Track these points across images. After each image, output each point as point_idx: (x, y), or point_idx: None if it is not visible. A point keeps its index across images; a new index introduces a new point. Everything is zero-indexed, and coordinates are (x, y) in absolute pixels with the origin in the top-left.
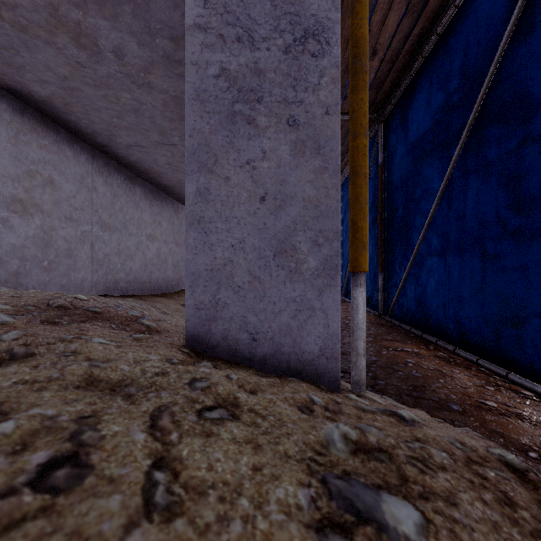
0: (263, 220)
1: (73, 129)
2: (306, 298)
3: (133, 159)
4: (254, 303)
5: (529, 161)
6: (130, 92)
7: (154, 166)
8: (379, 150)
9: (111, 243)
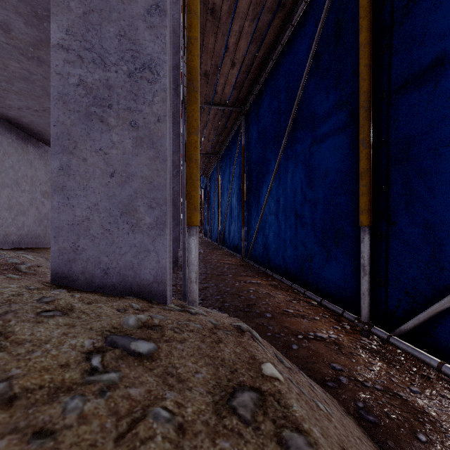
0: (112, 190)
1: None
2: (144, 244)
3: (25, 120)
4: (105, 248)
5: (315, 155)
6: (19, 62)
7: (48, 129)
8: (242, 135)
9: (0, 199)
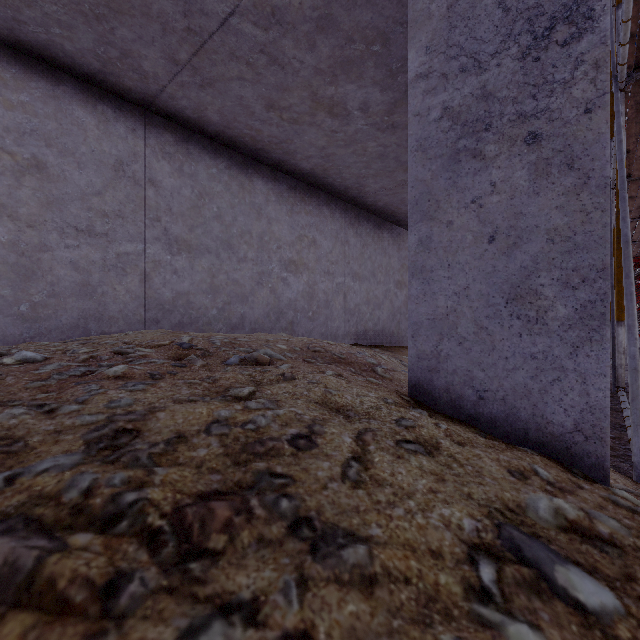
0: (491, 262)
1: (329, 190)
2: (552, 355)
3: (380, 204)
4: (480, 357)
5: None
6: (375, 140)
7: (401, 206)
8: None
9: (360, 293)
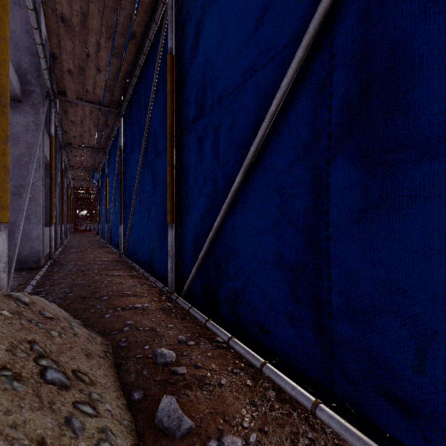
0: None
1: None
2: None
3: None
4: None
5: (157, 166)
6: None
7: None
8: (119, 136)
9: None
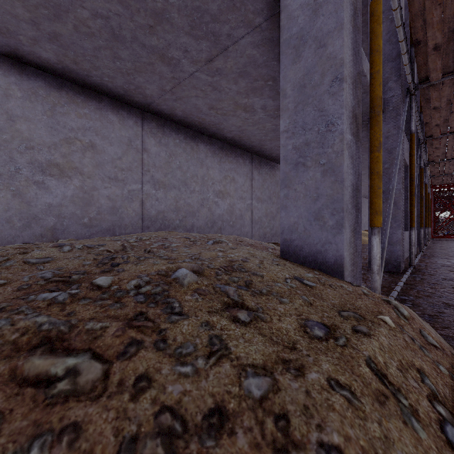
0: (309, 205)
1: (243, 148)
2: (328, 238)
3: (274, 155)
4: (305, 240)
5: None
6: (270, 122)
7: None
8: None
9: (261, 210)
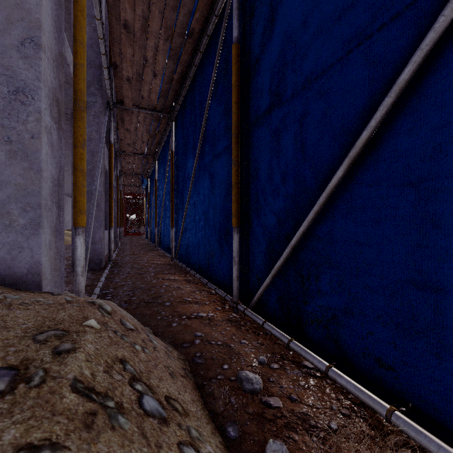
0: None
1: None
2: (18, 242)
3: None
4: None
5: (215, 167)
6: None
7: None
8: (171, 140)
9: None
